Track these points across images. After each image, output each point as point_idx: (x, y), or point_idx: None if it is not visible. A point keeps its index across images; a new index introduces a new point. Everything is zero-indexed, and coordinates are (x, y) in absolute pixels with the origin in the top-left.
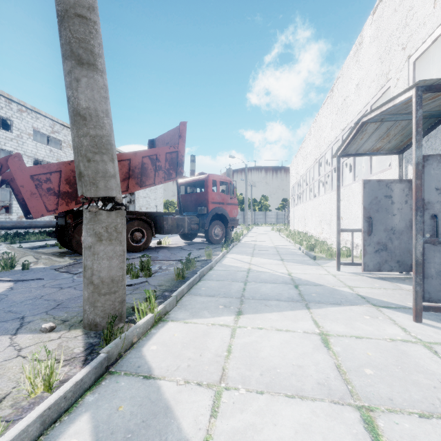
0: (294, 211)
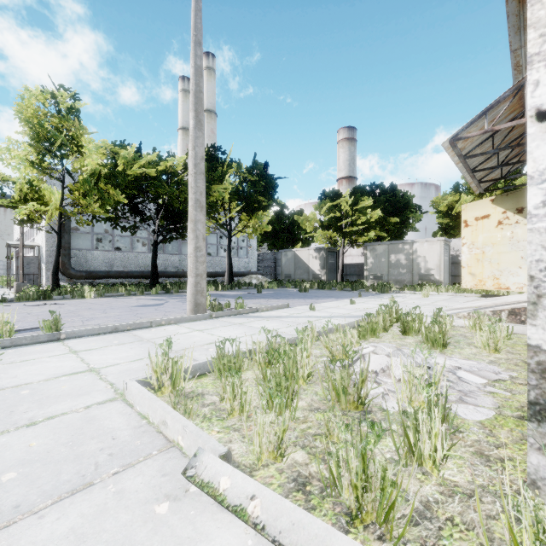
0: None
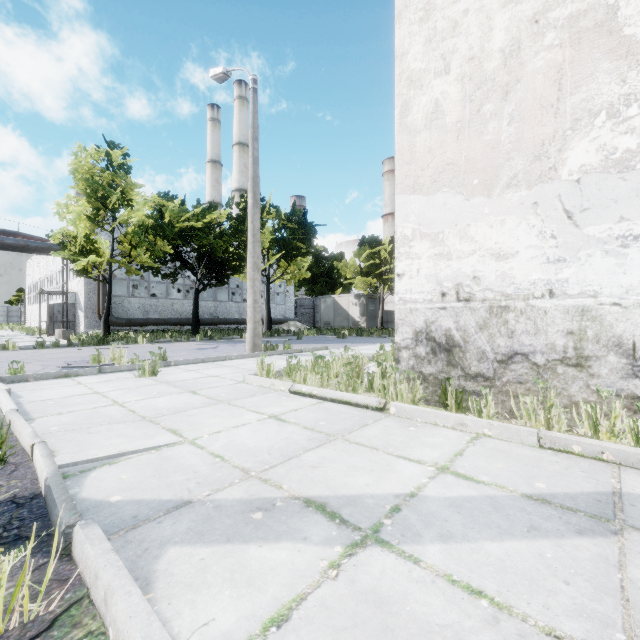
0: (31, 309)
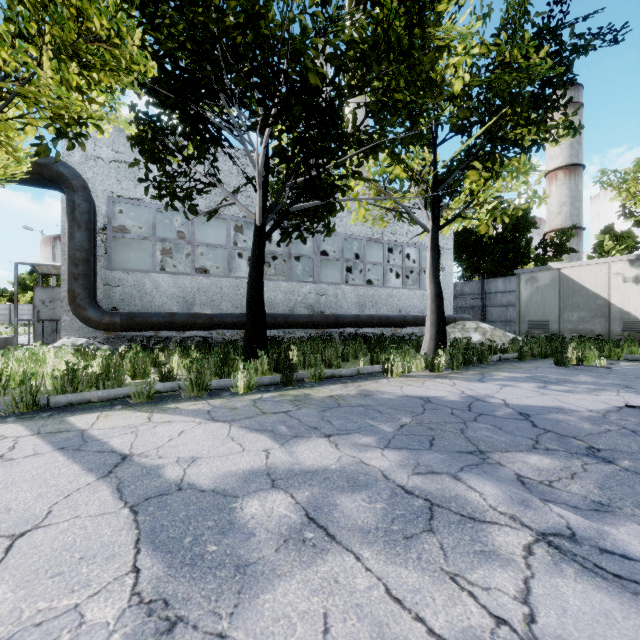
0: None
